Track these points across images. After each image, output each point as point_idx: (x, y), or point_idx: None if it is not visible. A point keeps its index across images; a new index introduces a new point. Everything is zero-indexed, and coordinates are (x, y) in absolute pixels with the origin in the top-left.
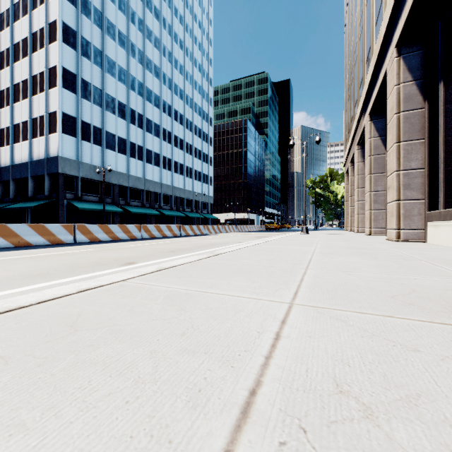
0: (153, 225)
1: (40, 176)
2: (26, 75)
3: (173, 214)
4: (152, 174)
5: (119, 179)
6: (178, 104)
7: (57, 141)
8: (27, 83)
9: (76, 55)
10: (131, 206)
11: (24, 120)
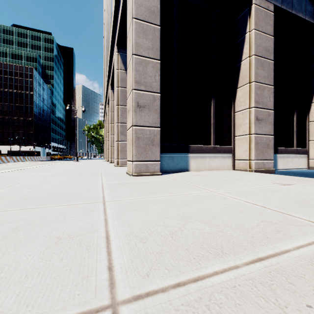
0: None
1: None
2: None
3: None
4: None
5: None
6: None
7: None
8: None
9: None
10: None
11: None
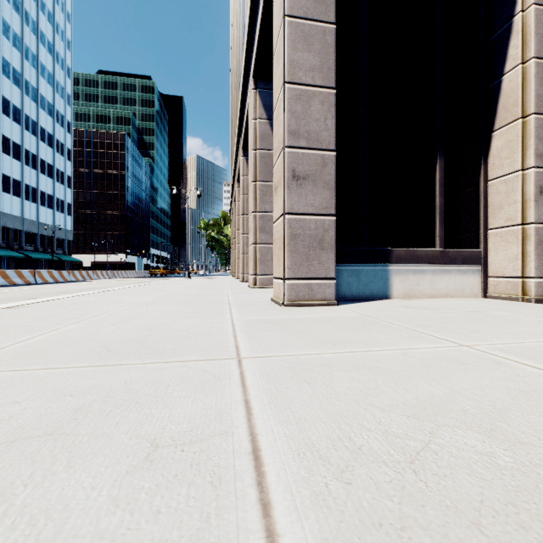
0: None
1: None
2: None
3: (2, 254)
4: None
5: None
6: (10, 91)
7: None
8: None
9: None
10: None
11: None
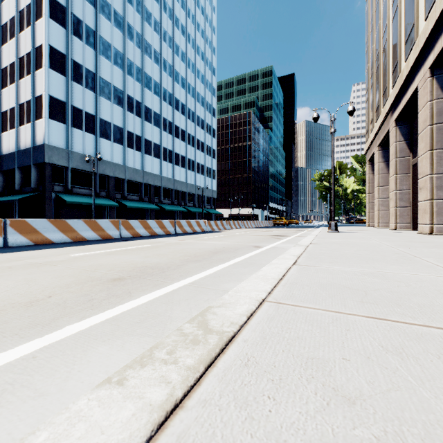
0: (138, 220)
1: (27, 167)
2: (13, 57)
3: (174, 209)
4: (152, 166)
5: (115, 170)
6: (179, 93)
7: (43, 127)
8: (14, 66)
9: (66, 33)
10: (128, 200)
11: (11, 106)
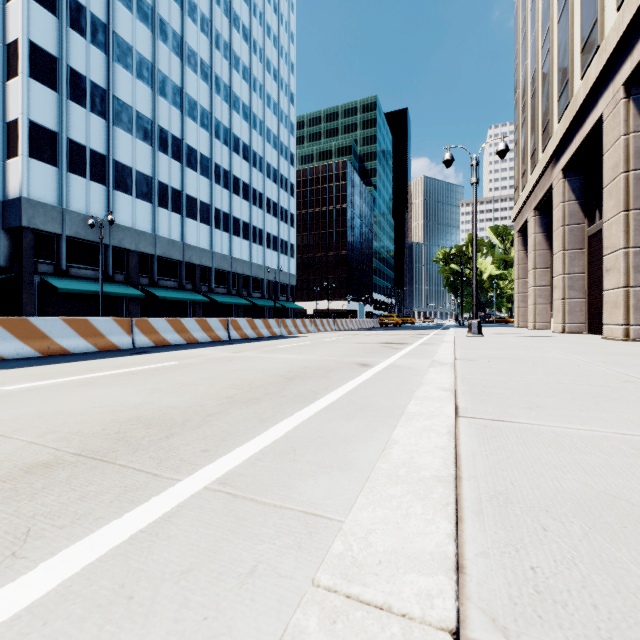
0: (165, 319)
1: None
2: None
3: (231, 301)
4: (197, 237)
5: (139, 241)
6: (240, 128)
7: (20, 171)
8: None
9: (58, 24)
10: (161, 288)
11: None
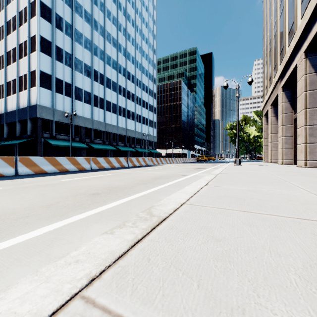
0: (102, 158)
1: (25, 120)
2: (15, 44)
3: (126, 149)
4: (111, 119)
5: (85, 122)
6: (130, 68)
7: (36, 93)
8: (15, 50)
9: (51, 27)
10: (95, 143)
11: (13, 78)
